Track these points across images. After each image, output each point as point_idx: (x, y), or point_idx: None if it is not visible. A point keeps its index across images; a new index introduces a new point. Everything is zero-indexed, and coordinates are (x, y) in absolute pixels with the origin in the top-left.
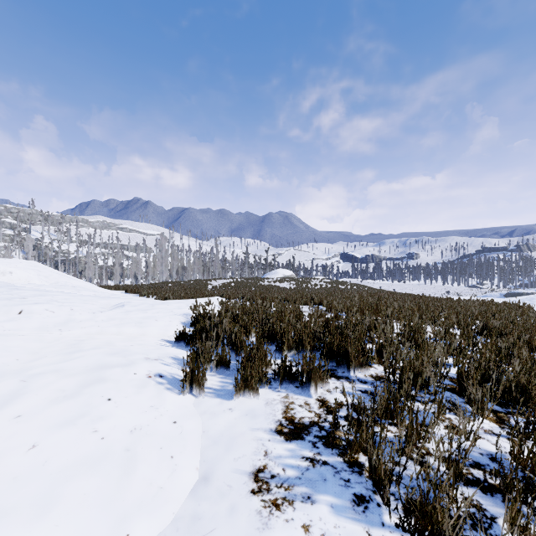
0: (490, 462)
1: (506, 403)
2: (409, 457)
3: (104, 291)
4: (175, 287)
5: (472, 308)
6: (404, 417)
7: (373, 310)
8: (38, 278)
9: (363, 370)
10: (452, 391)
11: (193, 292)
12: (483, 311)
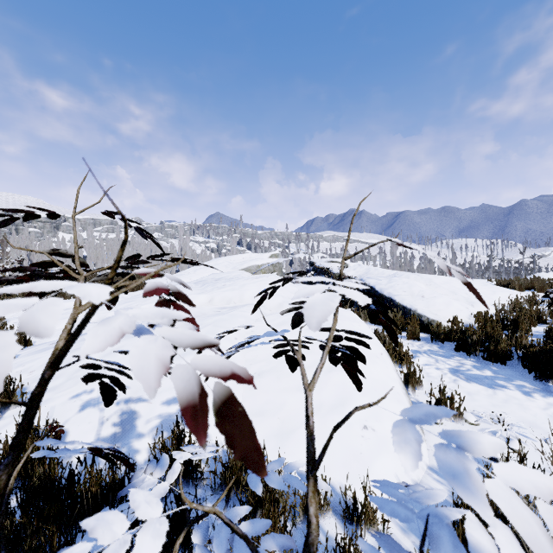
0: None
1: None
2: None
3: None
4: None
5: None
6: None
7: None
8: None
9: None
10: None
11: None
12: None
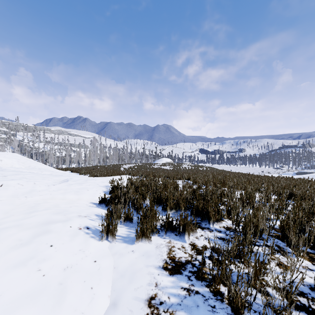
0: (310, 291)
1: (313, 246)
2: (254, 288)
3: (58, 171)
4: (101, 169)
5: (281, 182)
6: (248, 258)
7: (221, 183)
8: (17, 163)
9: (219, 223)
10: (277, 238)
11: (112, 172)
12: (288, 184)
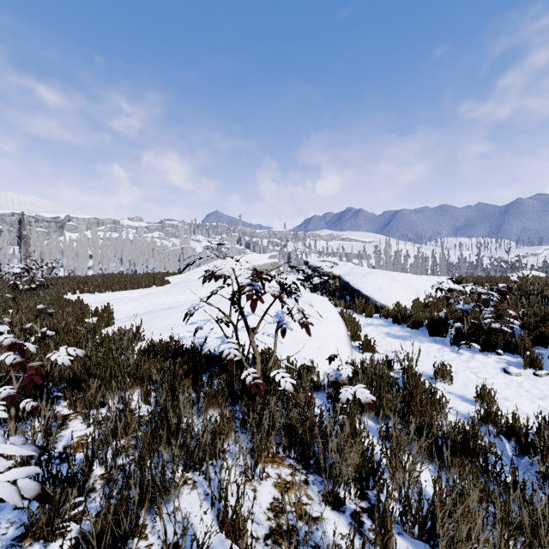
0: None
1: None
2: None
3: None
4: None
5: None
6: None
7: None
8: None
9: None
10: None
11: None
12: None
